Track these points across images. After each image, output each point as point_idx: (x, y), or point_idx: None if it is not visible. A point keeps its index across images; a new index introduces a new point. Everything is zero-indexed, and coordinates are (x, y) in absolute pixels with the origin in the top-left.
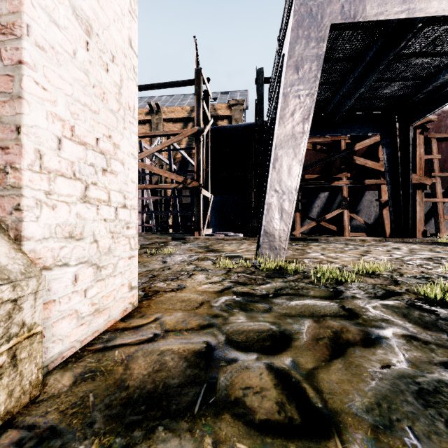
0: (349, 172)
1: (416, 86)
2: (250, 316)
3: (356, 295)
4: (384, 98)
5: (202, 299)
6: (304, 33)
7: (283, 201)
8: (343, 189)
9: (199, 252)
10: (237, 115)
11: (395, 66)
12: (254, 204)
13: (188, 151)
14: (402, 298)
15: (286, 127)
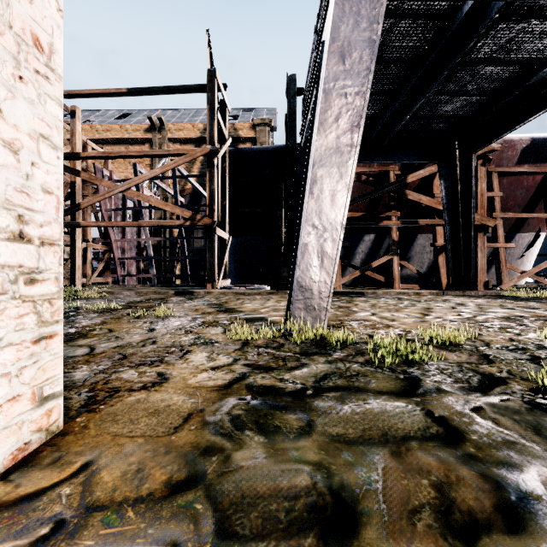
0: (399, 210)
1: (481, 104)
2: (274, 446)
3: (442, 385)
4: (444, 117)
5: (191, 407)
6: (352, 9)
7: (325, 241)
8: (392, 231)
9: (208, 313)
10: (263, 137)
11: (460, 75)
12: (284, 247)
13: (201, 181)
14: (512, 390)
15: (328, 137)
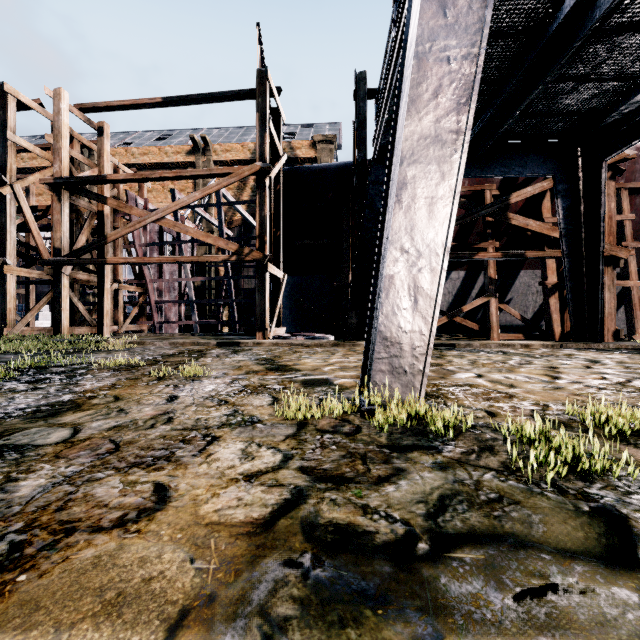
0: (497, 240)
1: (618, 92)
2: None
3: None
4: (564, 114)
5: (191, 587)
6: None
7: (419, 271)
8: (489, 266)
9: (254, 371)
10: (325, 157)
11: (593, 50)
12: (352, 287)
13: (252, 211)
14: None
15: (423, 121)
